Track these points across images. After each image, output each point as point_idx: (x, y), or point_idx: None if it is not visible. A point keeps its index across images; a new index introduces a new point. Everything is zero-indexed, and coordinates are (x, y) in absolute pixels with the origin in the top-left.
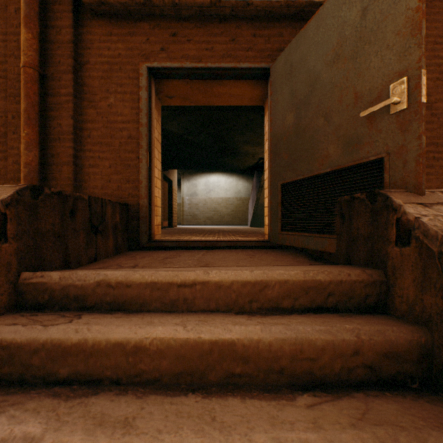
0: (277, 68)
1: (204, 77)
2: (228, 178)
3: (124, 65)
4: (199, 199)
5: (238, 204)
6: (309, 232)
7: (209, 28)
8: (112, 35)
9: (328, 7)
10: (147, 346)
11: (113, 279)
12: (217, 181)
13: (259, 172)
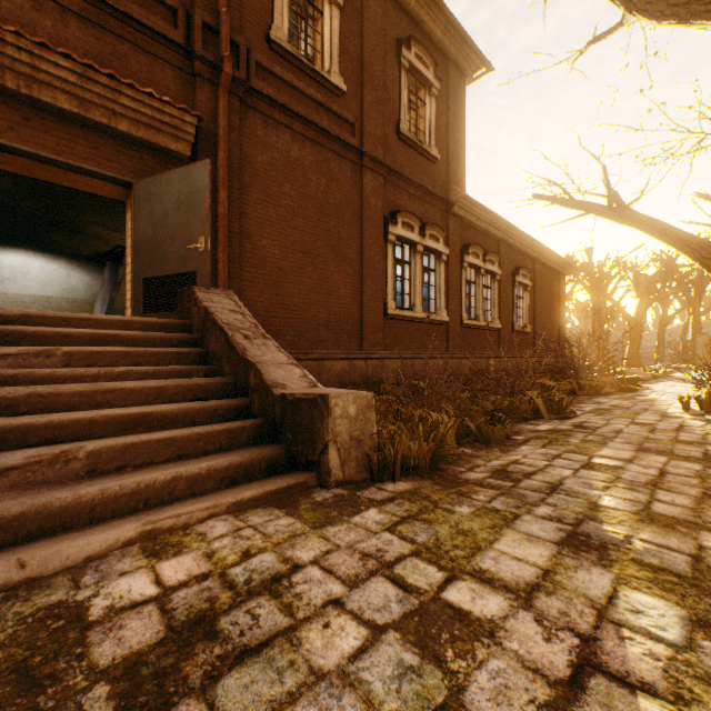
0: (140, 189)
1: (63, 168)
2: (49, 264)
3: None
4: None
5: (71, 309)
6: (164, 312)
7: (71, 128)
8: None
9: (174, 176)
10: (75, 335)
11: (33, 314)
12: (23, 264)
13: (117, 263)
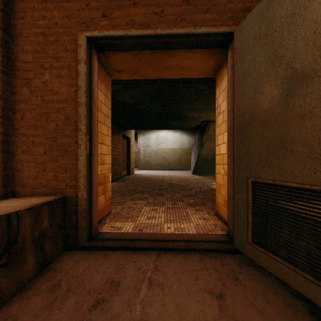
0: (245, 30)
1: (153, 47)
2: (174, 133)
3: (61, 35)
4: (151, 149)
5: (182, 153)
6: (312, 275)
7: None
8: (47, 2)
9: None
10: None
11: None
12: (166, 135)
13: (201, 131)
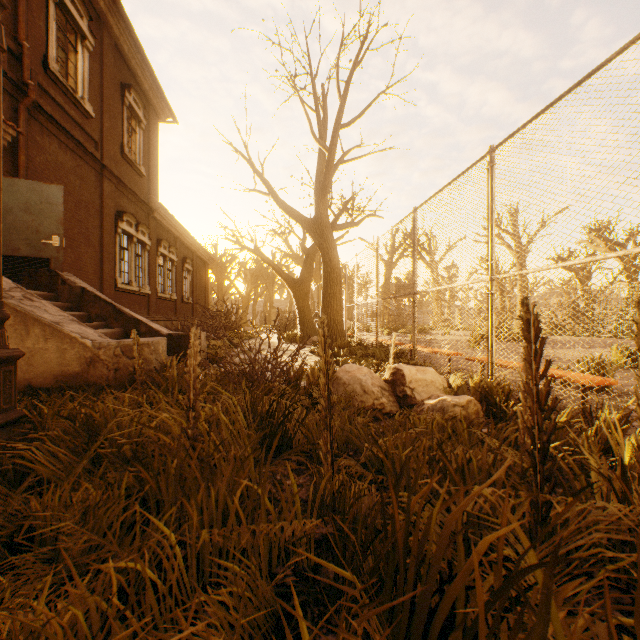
0: None
1: None
2: None
3: None
4: None
5: None
6: None
7: None
8: None
9: (21, 183)
10: None
11: None
12: None
13: None
